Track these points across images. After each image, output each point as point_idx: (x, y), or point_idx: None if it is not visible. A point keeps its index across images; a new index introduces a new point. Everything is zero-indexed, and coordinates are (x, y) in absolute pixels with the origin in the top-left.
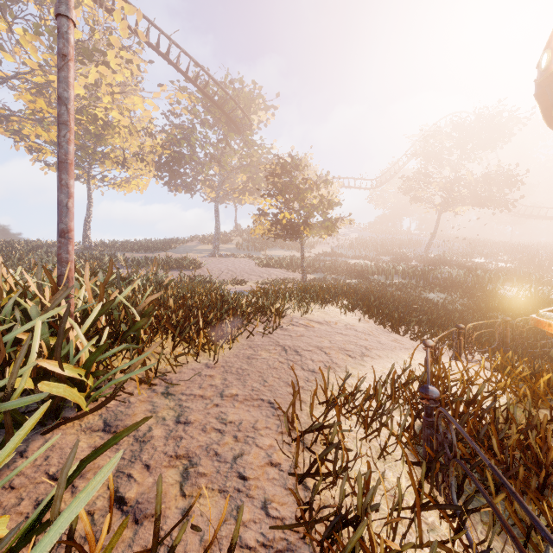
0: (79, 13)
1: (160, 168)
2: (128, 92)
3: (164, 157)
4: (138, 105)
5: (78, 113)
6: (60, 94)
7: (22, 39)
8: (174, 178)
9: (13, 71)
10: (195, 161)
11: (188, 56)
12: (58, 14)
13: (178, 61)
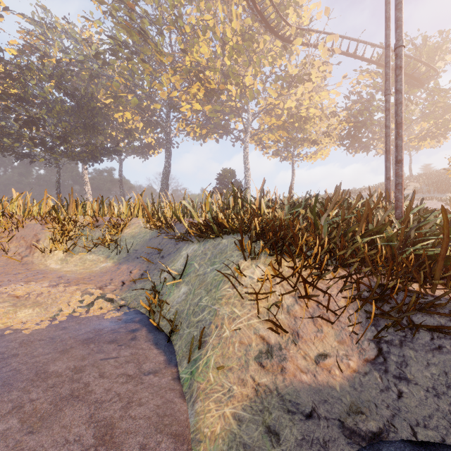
0: (294, 57)
1: (342, 138)
2: (318, 91)
3: (347, 129)
4: (325, 98)
5: (290, 118)
6: (387, 125)
7: (269, 89)
8: (354, 143)
9: (258, 107)
10: (374, 124)
11: (373, 45)
12: (386, 94)
13: (363, 53)
